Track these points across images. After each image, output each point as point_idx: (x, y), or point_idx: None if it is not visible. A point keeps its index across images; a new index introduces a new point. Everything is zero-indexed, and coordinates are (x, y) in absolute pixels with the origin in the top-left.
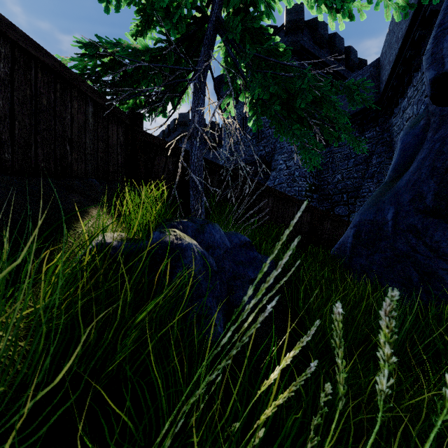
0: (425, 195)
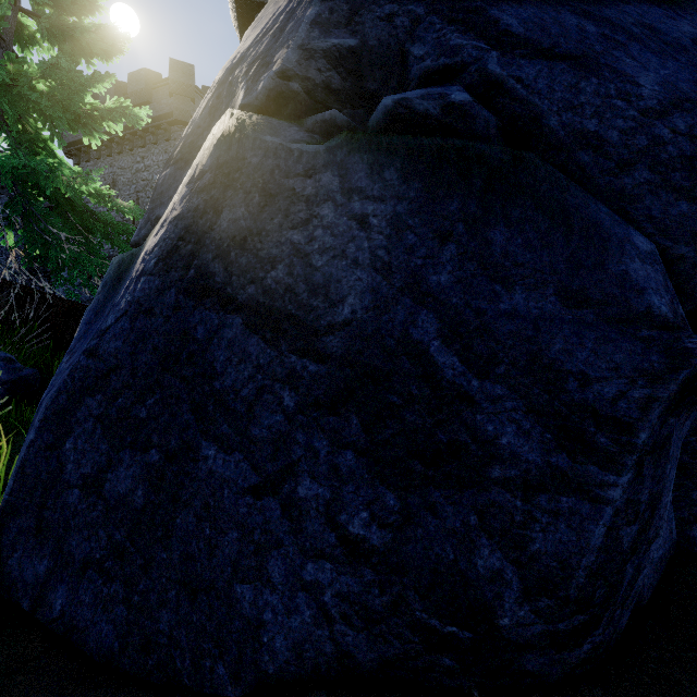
0: None
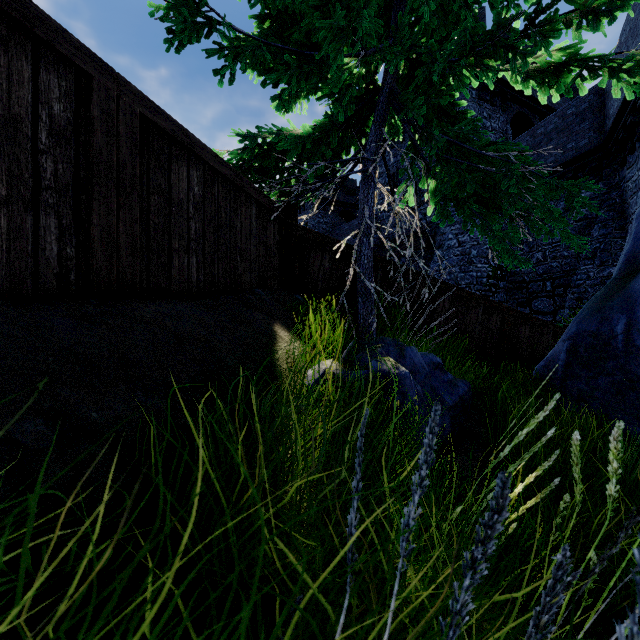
0: None
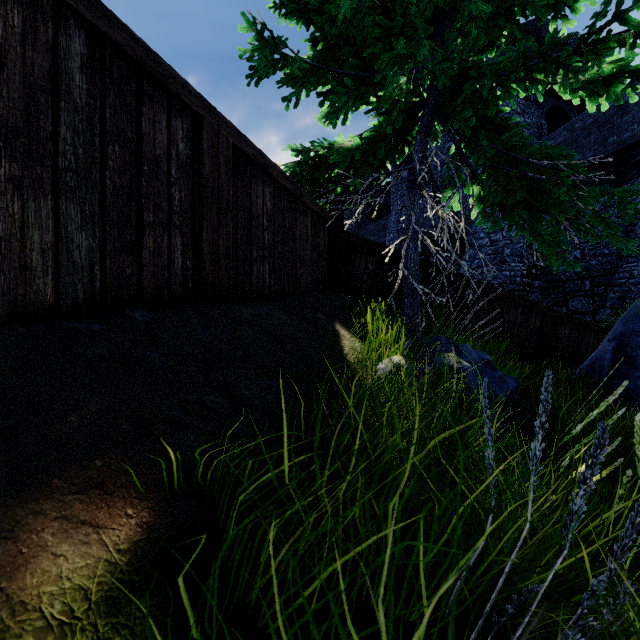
0: None
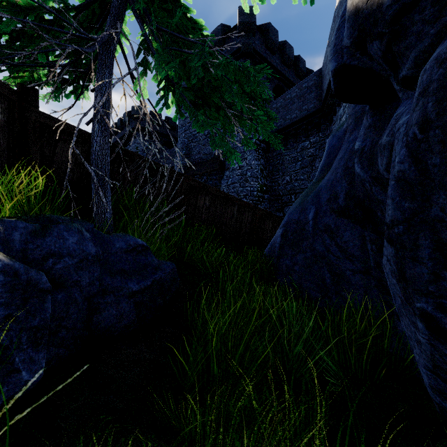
0: (338, 195)
